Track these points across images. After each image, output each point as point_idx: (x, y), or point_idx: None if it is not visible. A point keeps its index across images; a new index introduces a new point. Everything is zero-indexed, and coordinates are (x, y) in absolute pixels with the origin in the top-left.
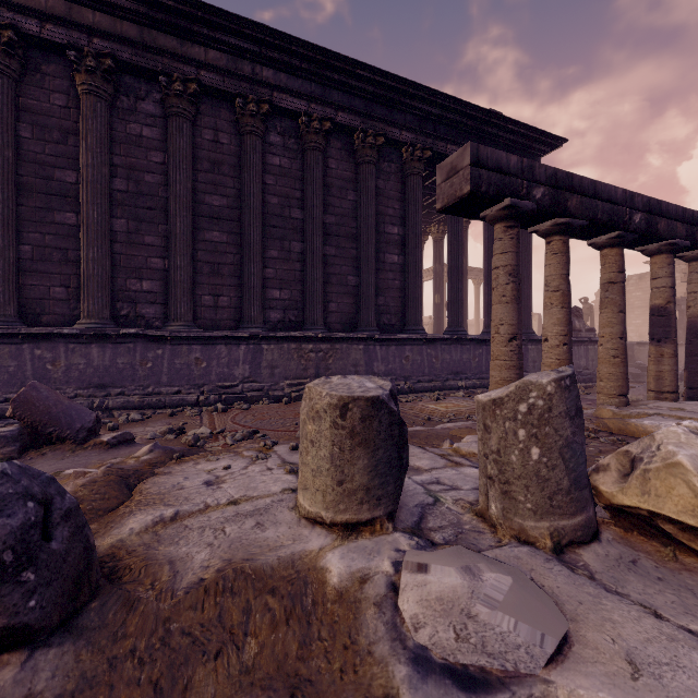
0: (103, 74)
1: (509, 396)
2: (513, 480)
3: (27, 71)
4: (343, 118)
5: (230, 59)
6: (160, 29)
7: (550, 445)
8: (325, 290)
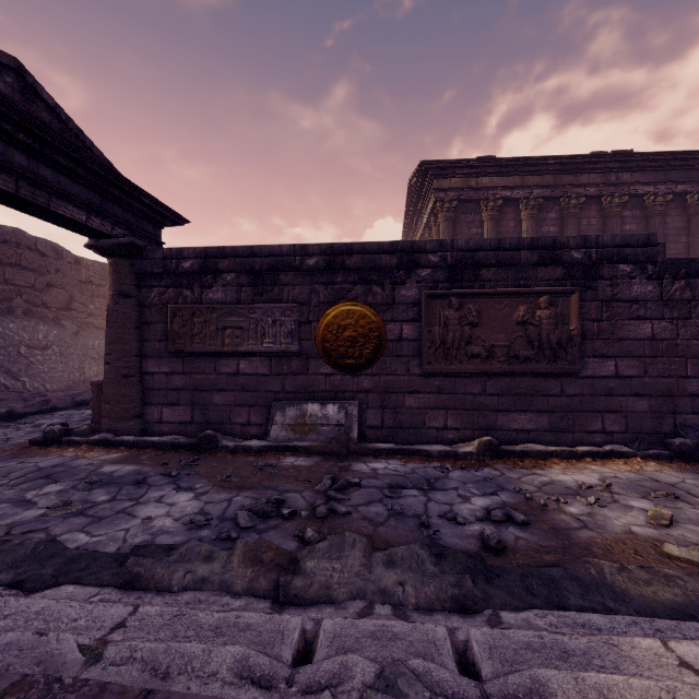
0: (537, 207)
1: None
2: None
3: (499, 214)
4: (680, 188)
5: (602, 175)
6: (565, 173)
7: None
8: None
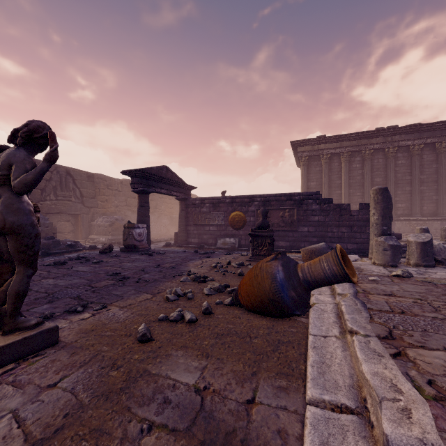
0: (348, 156)
1: (441, 228)
2: (441, 236)
3: (330, 160)
4: (429, 141)
5: (383, 138)
6: (362, 139)
7: (445, 232)
8: (421, 202)
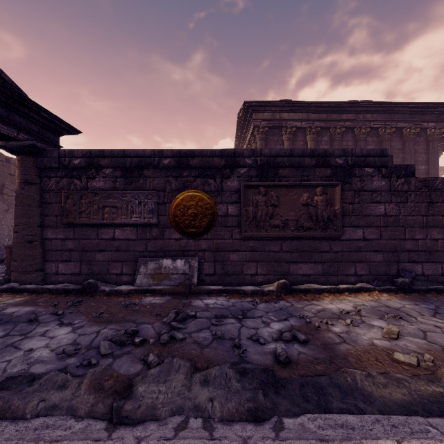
0: (316, 133)
1: None
2: None
3: (293, 136)
4: (399, 125)
5: (355, 115)
6: (333, 113)
7: None
8: None
